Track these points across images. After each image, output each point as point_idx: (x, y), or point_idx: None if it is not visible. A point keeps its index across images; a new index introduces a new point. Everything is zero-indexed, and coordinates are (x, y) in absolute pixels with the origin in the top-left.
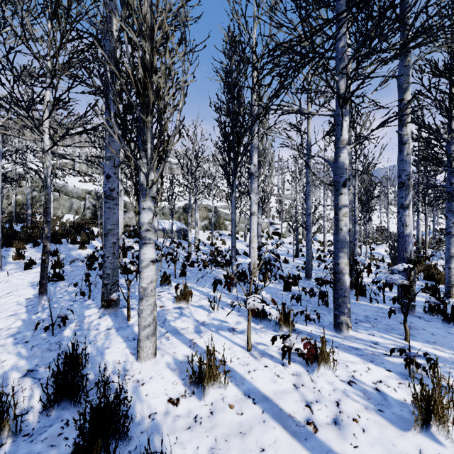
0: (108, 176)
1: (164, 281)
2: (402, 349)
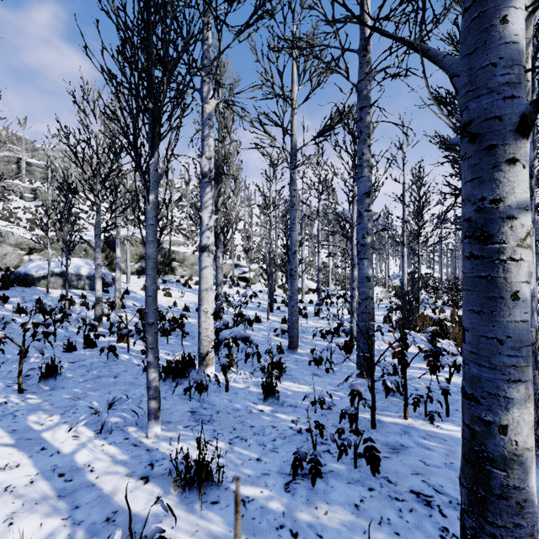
0: None
1: None
2: None
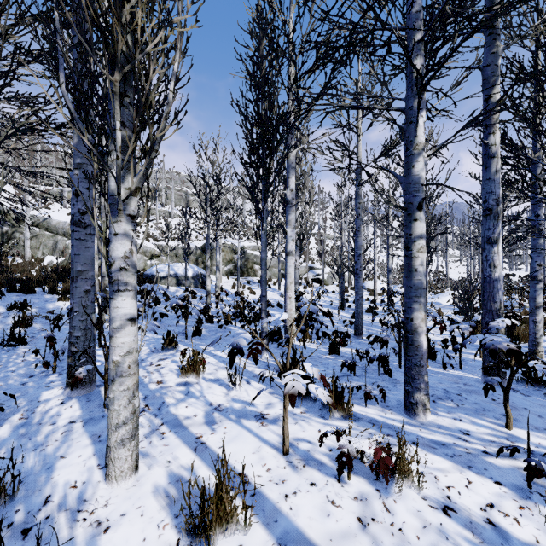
0: (77, 192)
1: (168, 344)
2: (514, 447)
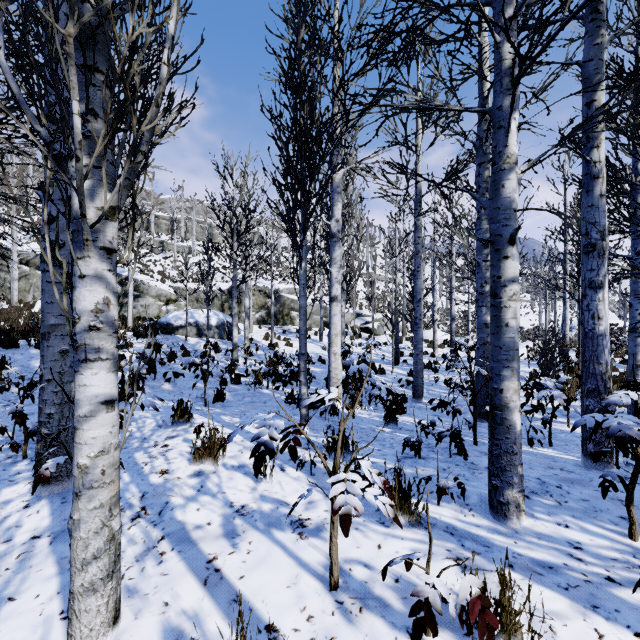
0: (49, 218)
1: (180, 416)
2: None
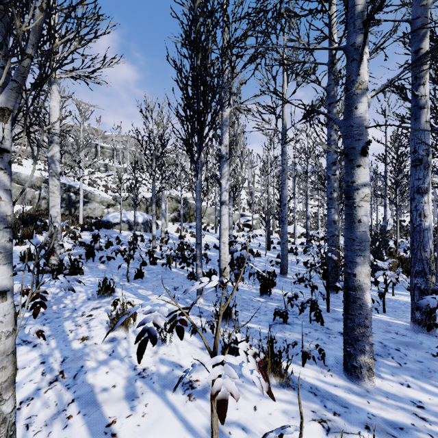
0: None
1: (105, 291)
2: None
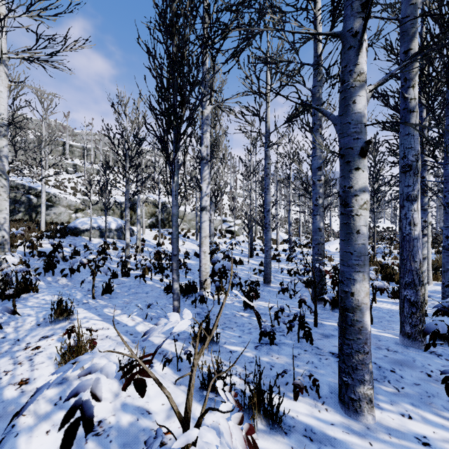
0: None
1: (60, 314)
2: None
